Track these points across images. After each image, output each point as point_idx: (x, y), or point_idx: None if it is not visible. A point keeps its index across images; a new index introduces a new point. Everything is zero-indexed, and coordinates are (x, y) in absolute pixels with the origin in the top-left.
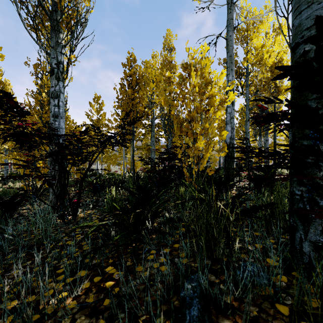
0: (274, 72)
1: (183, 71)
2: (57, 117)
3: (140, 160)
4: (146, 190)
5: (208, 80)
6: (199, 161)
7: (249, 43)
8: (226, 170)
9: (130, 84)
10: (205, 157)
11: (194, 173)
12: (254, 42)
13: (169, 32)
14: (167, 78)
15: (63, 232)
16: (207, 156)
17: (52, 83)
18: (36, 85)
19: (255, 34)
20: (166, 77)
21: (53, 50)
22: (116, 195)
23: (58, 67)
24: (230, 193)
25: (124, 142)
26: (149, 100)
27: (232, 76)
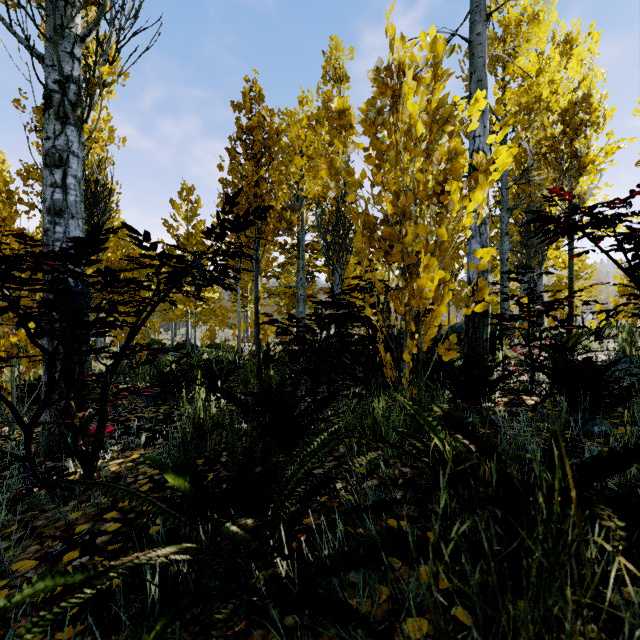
0: (570, 125)
1: (379, 88)
2: (60, 214)
3: (267, 322)
4: (282, 398)
5: (445, 111)
6: (419, 325)
7: (510, 66)
8: (470, 343)
9: (251, 150)
10: (434, 315)
11: (408, 359)
12: (521, 62)
13: (336, 42)
14: (335, 115)
15: (37, 536)
16: (439, 312)
17: (47, 130)
18: (39, 151)
19: (523, 45)
20: (333, 114)
21: (50, 48)
22: (206, 411)
23: (64, 90)
24: (494, 405)
25: (224, 276)
26: (292, 192)
27: (483, 127)
